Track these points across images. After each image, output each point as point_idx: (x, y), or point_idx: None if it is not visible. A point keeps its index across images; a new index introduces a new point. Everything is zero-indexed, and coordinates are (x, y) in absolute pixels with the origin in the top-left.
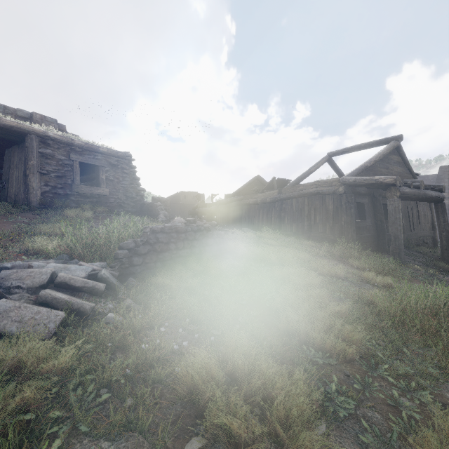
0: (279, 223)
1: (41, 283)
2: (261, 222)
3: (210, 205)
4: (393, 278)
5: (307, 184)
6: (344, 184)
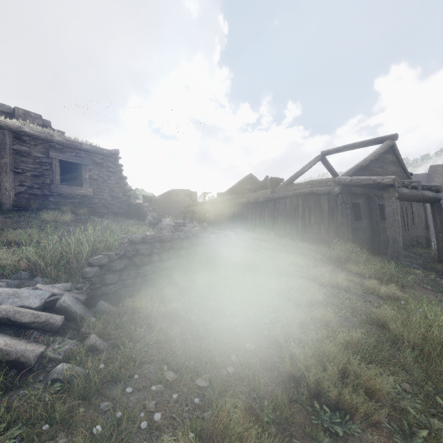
0: (272, 223)
1: None
2: (254, 221)
3: (202, 204)
4: (396, 286)
5: (301, 184)
6: (340, 184)
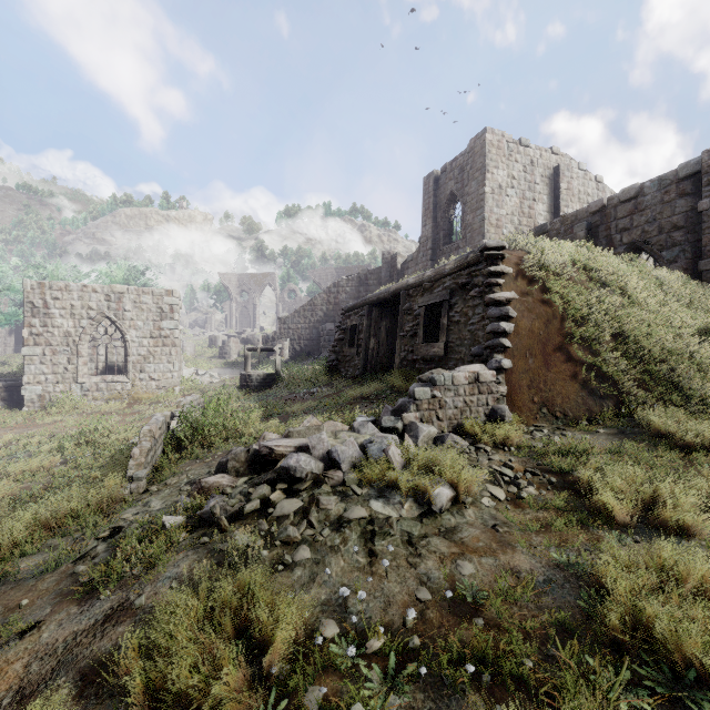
0: None
1: None
2: None
3: None
4: None
5: None
6: None
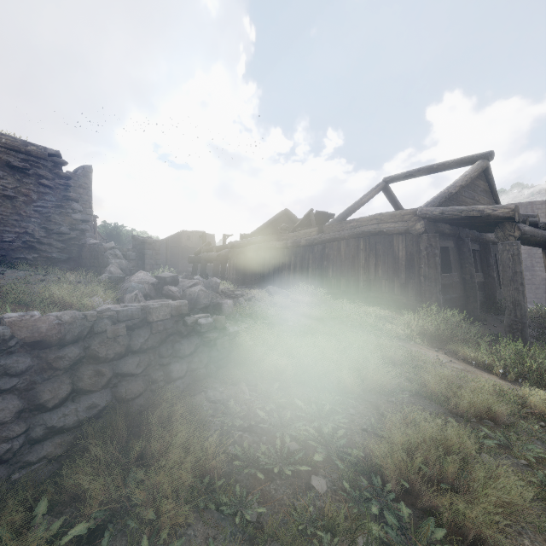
0: (320, 276)
1: None
2: (292, 274)
3: (219, 248)
4: None
5: (363, 219)
6: (424, 219)
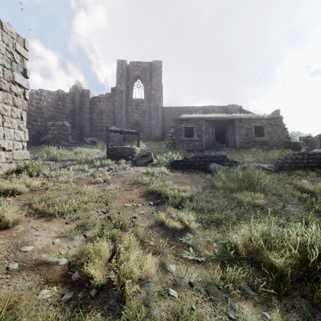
0: None
1: (256, 167)
2: None
3: None
4: None
5: None
6: None
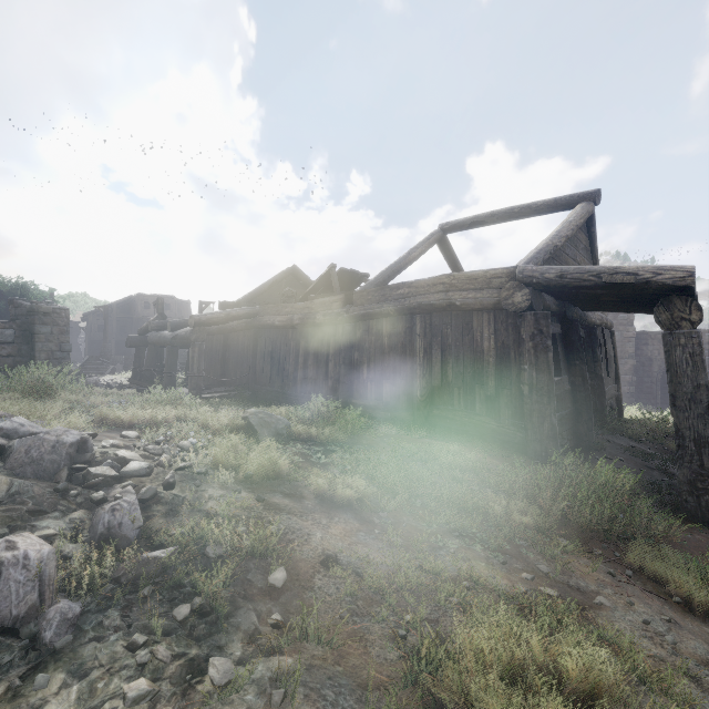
0: (348, 377)
1: None
2: (302, 370)
3: (177, 325)
4: None
5: (421, 283)
6: (529, 285)
